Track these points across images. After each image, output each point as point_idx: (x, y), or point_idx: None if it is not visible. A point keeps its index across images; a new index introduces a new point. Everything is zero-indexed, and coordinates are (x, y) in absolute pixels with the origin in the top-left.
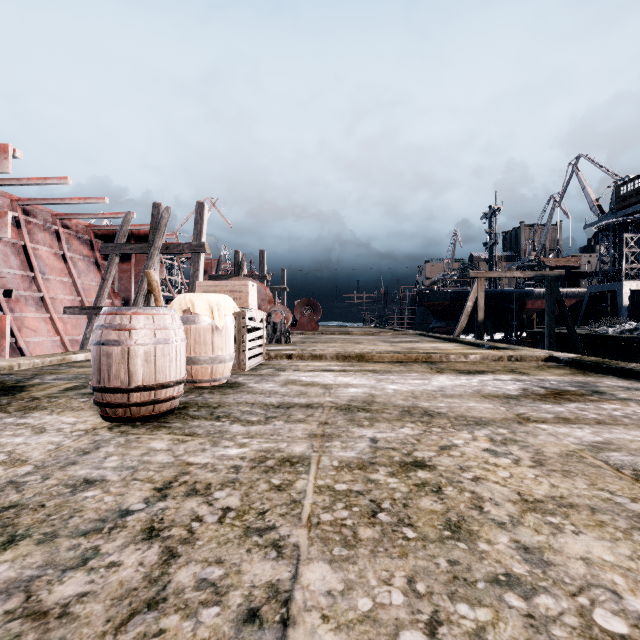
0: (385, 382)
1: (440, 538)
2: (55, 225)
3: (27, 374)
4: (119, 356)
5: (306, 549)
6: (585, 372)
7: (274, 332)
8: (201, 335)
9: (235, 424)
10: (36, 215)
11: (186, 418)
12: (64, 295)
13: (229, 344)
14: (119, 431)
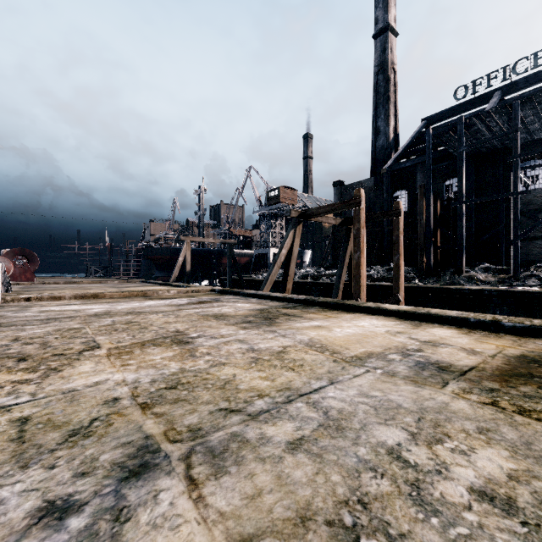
0: (116, 306)
1: (138, 330)
2: None
3: None
4: None
5: (95, 336)
6: (222, 295)
7: None
8: None
9: (26, 326)
10: None
11: None
12: None
13: None
14: None
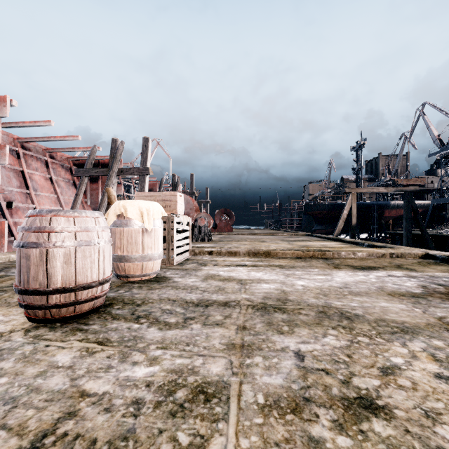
0: (292, 277)
1: None
2: (45, 156)
3: None
4: (37, 258)
5: None
6: None
7: (199, 233)
8: (133, 236)
9: (152, 327)
10: (31, 149)
11: (107, 318)
12: (51, 206)
13: (158, 244)
14: (33, 335)
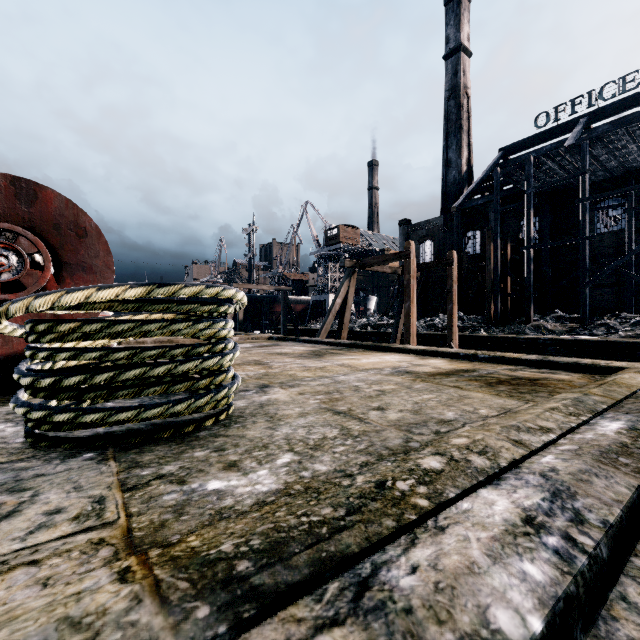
0: None
1: None
2: None
3: None
4: None
5: None
6: (280, 341)
7: None
8: None
9: None
10: None
11: None
12: None
13: None
14: None
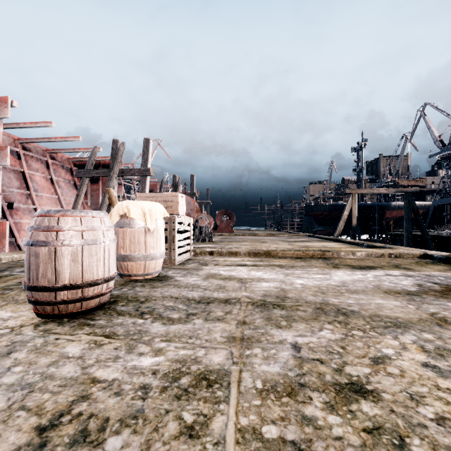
0: (292, 276)
1: None
2: (45, 157)
3: (3, 267)
4: (46, 256)
5: None
6: None
7: (200, 234)
8: (135, 236)
9: (156, 322)
10: (32, 150)
11: (112, 314)
12: (51, 207)
13: (160, 244)
14: (43, 329)
